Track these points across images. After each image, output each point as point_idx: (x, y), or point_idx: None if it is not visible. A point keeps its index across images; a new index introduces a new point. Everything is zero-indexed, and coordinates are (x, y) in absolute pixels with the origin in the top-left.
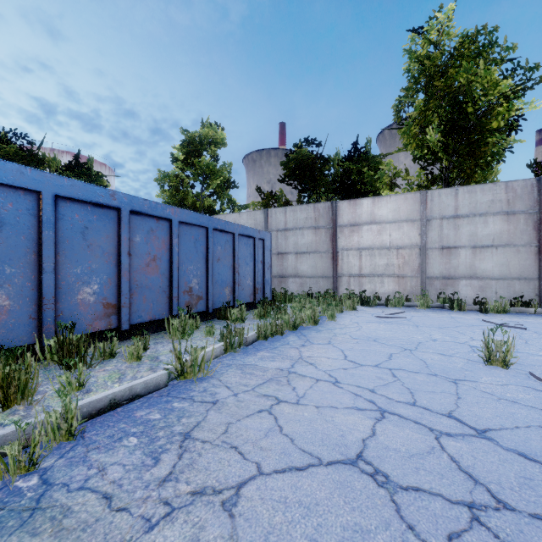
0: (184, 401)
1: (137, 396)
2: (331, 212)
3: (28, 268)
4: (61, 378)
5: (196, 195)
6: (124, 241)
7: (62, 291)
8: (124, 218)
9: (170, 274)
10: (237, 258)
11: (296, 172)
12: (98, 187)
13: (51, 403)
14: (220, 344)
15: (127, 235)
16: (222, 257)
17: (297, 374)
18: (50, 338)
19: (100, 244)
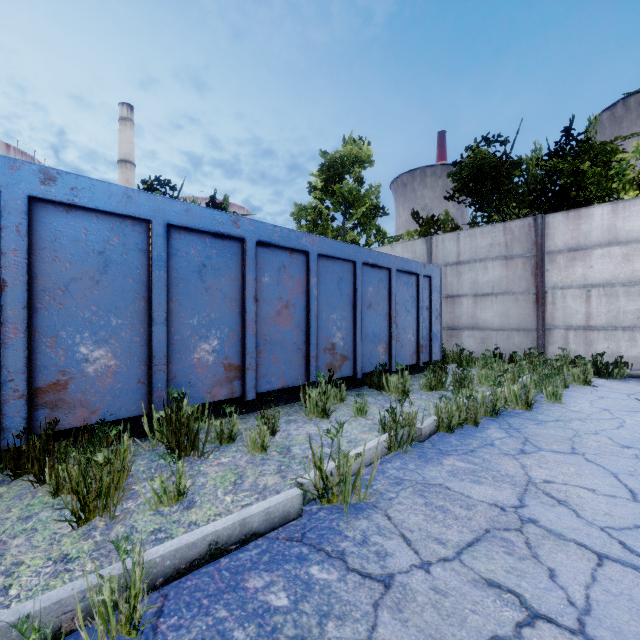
0: (329, 565)
1: (253, 535)
2: (534, 232)
3: (136, 318)
4: (154, 482)
5: (336, 229)
6: (250, 282)
7: (175, 348)
8: (250, 252)
9: (307, 326)
10: (394, 303)
11: (470, 185)
12: (218, 212)
13: (138, 522)
14: (381, 438)
15: (253, 274)
16: (374, 301)
17: (542, 529)
18: (161, 408)
19: (220, 286)
